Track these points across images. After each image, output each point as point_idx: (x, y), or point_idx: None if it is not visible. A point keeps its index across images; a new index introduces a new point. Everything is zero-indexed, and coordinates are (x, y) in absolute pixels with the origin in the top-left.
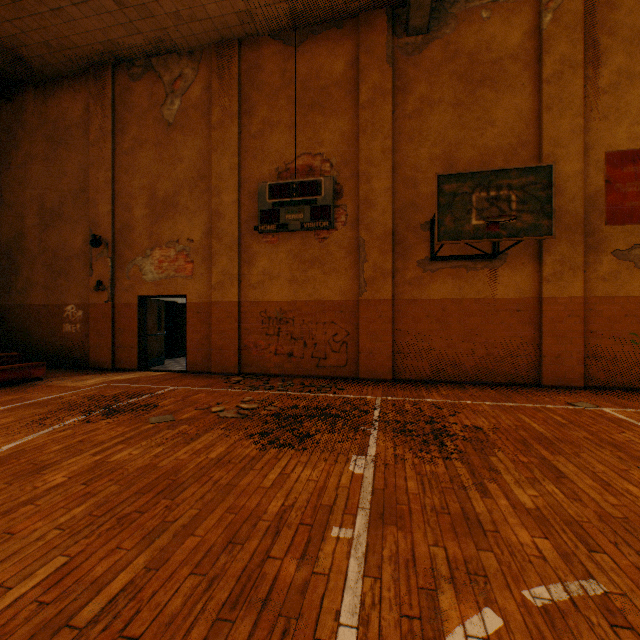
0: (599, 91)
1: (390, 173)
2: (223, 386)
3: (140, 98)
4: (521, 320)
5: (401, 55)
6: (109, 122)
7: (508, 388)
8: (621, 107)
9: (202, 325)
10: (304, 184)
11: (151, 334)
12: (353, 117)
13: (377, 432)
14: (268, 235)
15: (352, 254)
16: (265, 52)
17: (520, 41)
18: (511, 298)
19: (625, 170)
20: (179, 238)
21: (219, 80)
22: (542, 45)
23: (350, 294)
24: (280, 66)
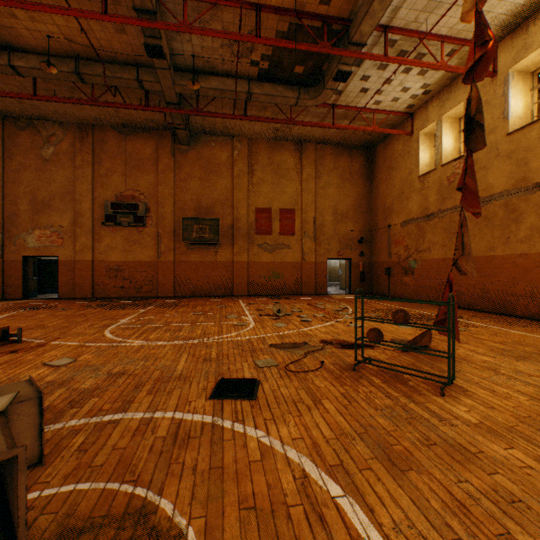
0: (253, 184)
1: (173, 205)
2: (86, 302)
3: (25, 141)
4: (227, 270)
5: (178, 153)
6: (0, 151)
7: (220, 297)
8: (260, 191)
9: (69, 273)
10: (130, 204)
11: (31, 278)
12: (156, 176)
13: (153, 306)
14: (110, 227)
15: (155, 239)
16: (109, 134)
17: (226, 158)
18: (223, 261)
19: (262, 215)
20: (53, 224)
21: (81, 143)
22: (234, 163)
23: (154, 258)
24: (117, 143)
